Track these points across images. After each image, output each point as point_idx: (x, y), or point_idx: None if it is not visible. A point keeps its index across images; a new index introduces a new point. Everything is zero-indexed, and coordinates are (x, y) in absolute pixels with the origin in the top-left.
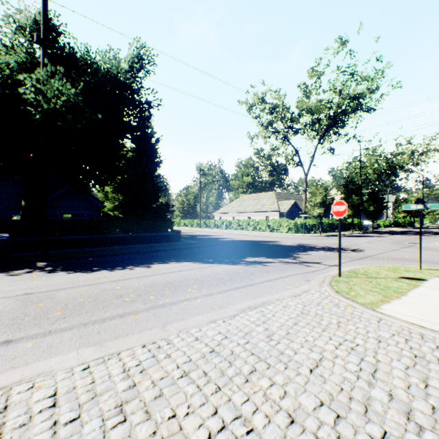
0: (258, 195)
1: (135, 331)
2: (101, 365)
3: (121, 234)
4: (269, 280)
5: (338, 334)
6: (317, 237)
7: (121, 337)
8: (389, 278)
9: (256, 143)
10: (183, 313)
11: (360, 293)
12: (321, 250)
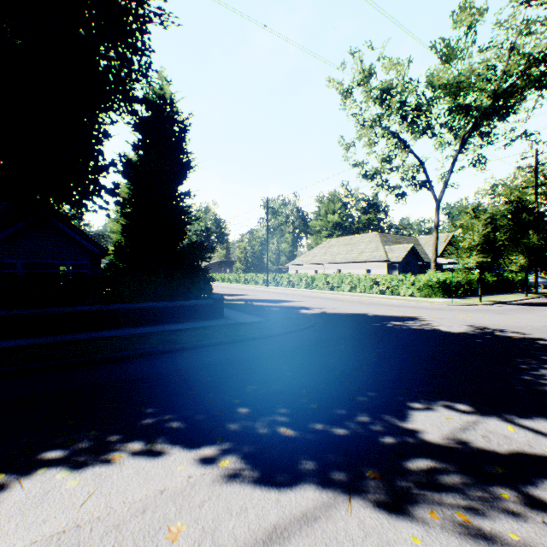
0: (353, 237)
1: None
2: None
3: (92, 306)
4: None
5: None
6: (483, 307)
7: None
8: None
9: (354, 153)
10: None
11: None
12: None
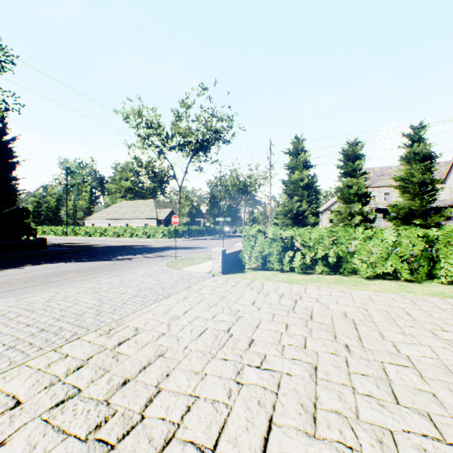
0: (138, 202)
1: (38, 291)
2: (26, 299)
3: None
4: (131, 266)
5: (155, 277)
6: (185, 241)
7: (30, 293)
8: (202, 259)
9: (134, 152)
10: (69, 282)
11: (179, 265)
12: (180, 249)
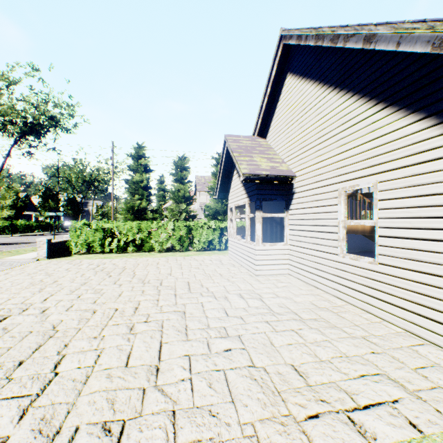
0: None
1: None
2: None
3: None
4: None
5: None
6: (7, 237)
7: None
8: (29, 250)
9: None
10: None
11: None
12: None
